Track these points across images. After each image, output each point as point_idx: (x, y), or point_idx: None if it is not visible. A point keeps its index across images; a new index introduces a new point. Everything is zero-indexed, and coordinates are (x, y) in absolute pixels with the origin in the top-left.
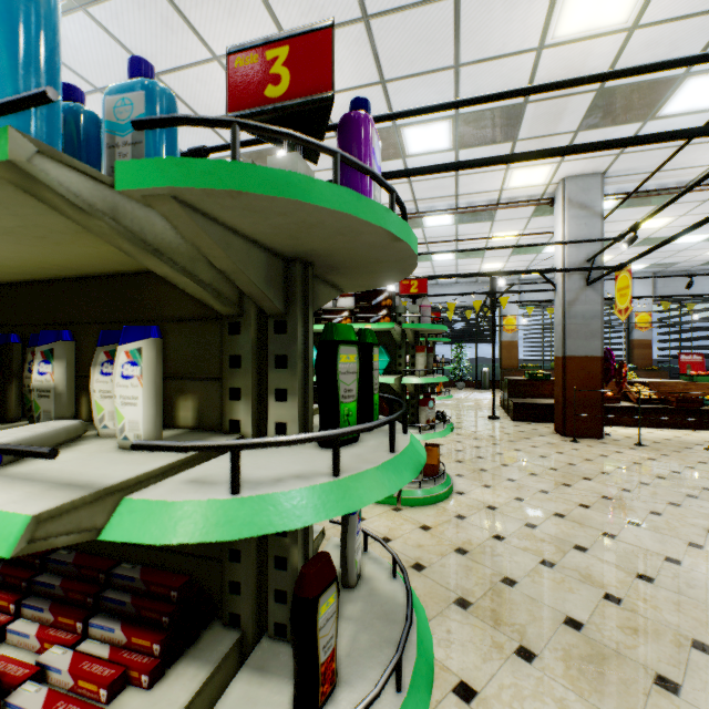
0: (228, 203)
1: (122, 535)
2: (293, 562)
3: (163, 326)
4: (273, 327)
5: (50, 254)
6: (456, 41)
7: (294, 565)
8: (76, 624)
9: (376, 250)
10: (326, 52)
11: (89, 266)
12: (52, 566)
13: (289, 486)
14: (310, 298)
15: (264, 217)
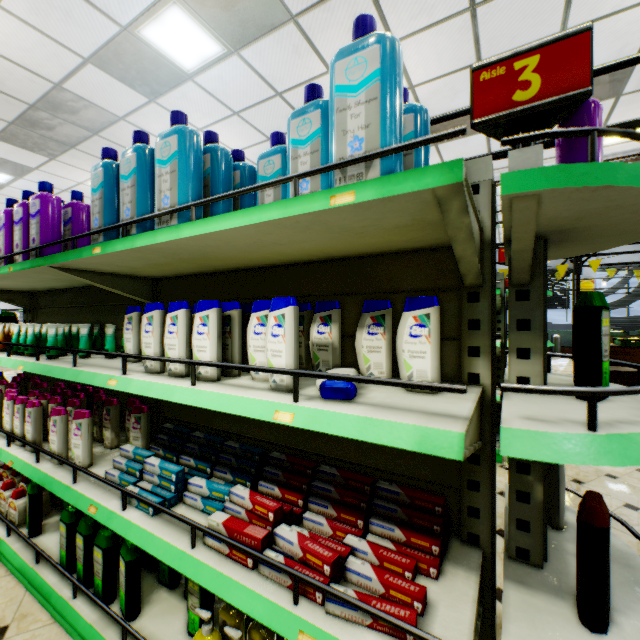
0: (578, 196)
1: (519, 454)
2: (536, 497)
3: (396, 296)
4: (513, 295)
5: (338, 244)
6: (566, 7)
7: (537, 500)
8: (357, 521)
9: (638, 224)
10: (582, 53)
11: (346, 252)
12: (322, 476)
13: (631, 429)
14: (545, 270)
15: (586, 204)
